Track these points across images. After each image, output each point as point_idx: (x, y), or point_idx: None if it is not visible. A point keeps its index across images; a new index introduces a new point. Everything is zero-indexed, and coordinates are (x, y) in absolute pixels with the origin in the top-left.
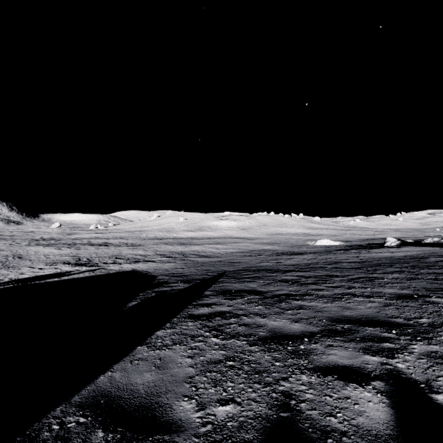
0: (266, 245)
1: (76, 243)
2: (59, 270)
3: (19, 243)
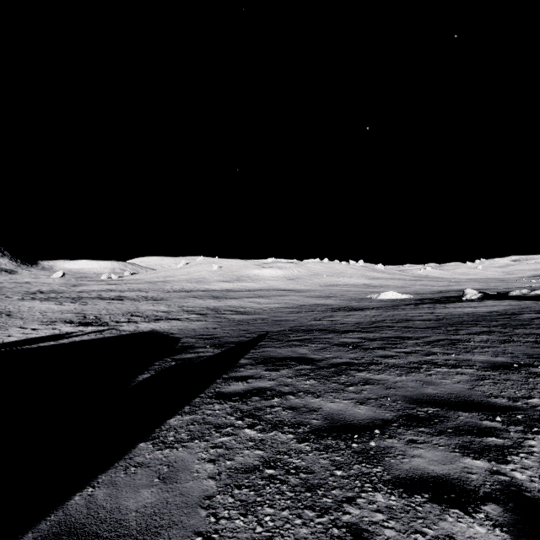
0: (318, 298)
1: (82, 296)
2: (57, 331)
3: (9, 297)
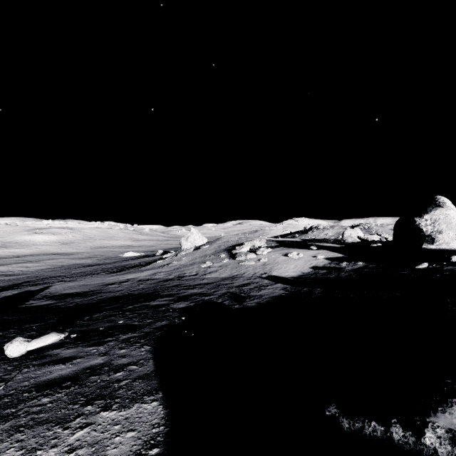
0: (81, 260)
1: None
2: None
3: None
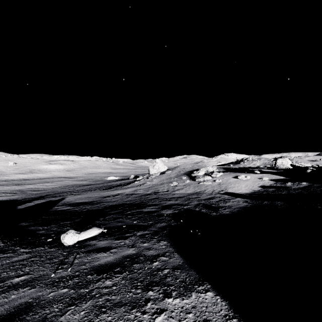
0: (80, 181)
1: None
2: None
3: None
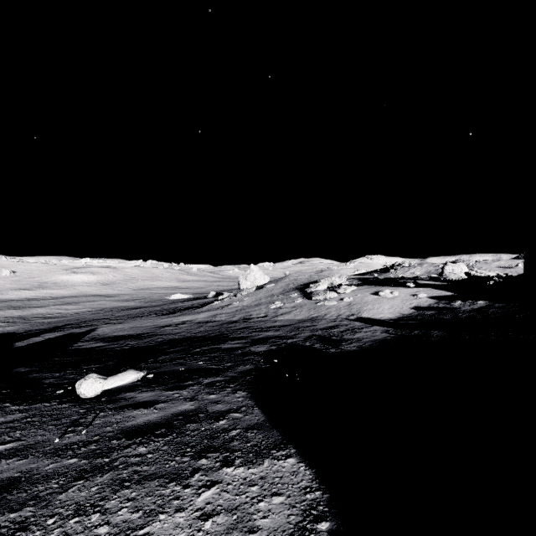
0: (124, 302)
1: None
2: None
3: None
